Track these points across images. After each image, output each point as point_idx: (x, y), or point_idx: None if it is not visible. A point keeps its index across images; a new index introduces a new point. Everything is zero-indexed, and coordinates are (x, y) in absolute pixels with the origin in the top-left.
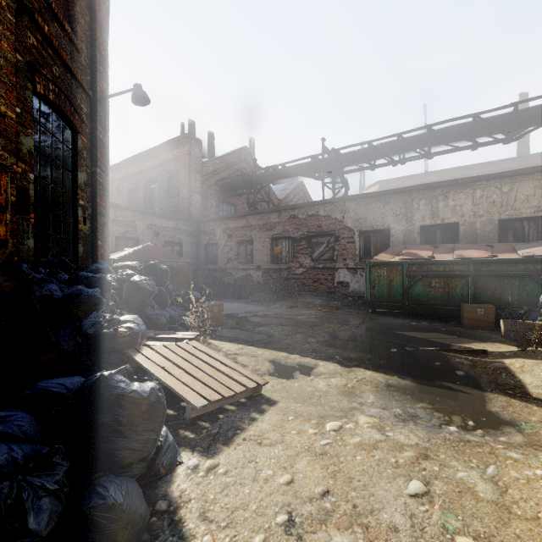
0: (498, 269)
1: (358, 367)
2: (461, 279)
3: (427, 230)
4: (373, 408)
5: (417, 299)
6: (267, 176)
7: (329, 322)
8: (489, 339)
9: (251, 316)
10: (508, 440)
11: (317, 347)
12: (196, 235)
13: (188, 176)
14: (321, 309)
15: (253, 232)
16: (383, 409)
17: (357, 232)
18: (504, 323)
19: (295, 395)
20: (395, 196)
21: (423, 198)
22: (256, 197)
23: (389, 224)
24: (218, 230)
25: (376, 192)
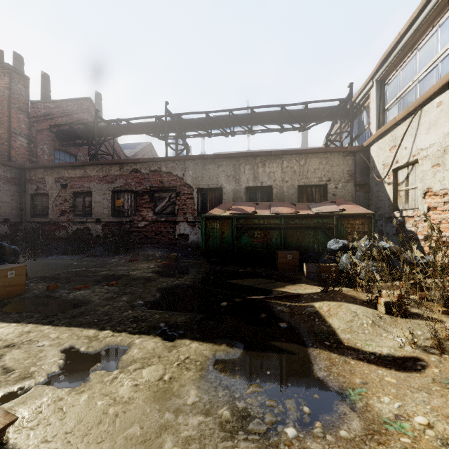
0: (300, 223)
1: (183, 339)
2: (276, 231)
3: (250, 191)
4: (193, 417)
5: (243, 248)
6: (110, 129)
7: (166, 275)
8: (297, 280)
9: (75, 275)
10: (349, 434)
11: (141, 313)
12: (19, 183)
13: (7, 113)
14: (161, 261)
15: (92, 183)
16: (206, 414)
17: (196, 189)
18: (306, 266)
19: (75, 423)
20: (226, 159)
21: (247, 164)
22: (98, 149)
23: (222, 184)
24: (48, 179)
25: (211, 155)
